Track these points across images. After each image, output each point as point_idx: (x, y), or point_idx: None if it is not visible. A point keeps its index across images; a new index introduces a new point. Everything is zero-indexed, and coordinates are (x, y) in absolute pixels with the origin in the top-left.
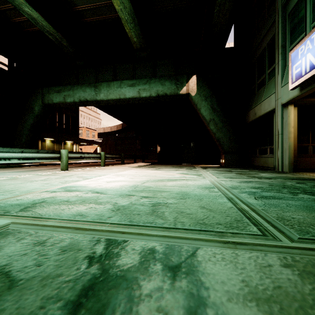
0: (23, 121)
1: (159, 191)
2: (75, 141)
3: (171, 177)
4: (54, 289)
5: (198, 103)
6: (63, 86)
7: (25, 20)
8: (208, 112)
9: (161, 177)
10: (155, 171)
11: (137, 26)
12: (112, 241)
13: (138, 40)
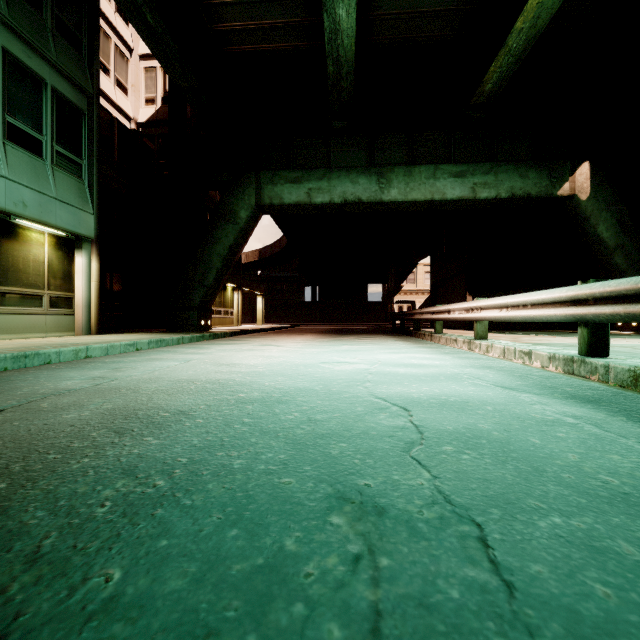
0: (210, 240)
1: None
2: (237, 283)
3: None
4: None
5: (593, 214)
6: (306, 170)
7: (245, 29)
8: (612, 232)
9: None
10: None
11: (516, 63)
12: None
13: (492, 89)
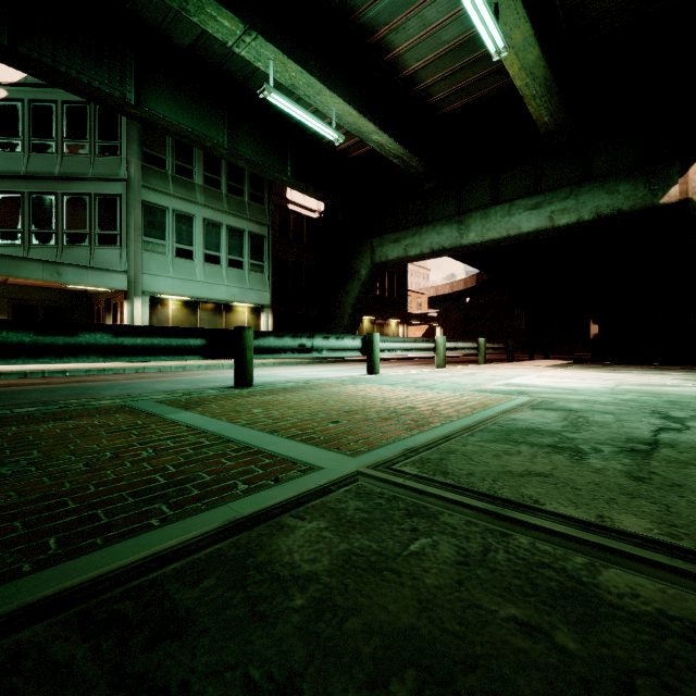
0: (345, 293)
1: (659, 393)
2: (401, 318)
3: (661, 383)
4: (641, 416)
5: None
6: (403, 230)
7: (354, 144)
8: None
9: (639, 382)
10: (608, 373)
11: (553, 98)
12: (652, 410)
13: (552, 118)
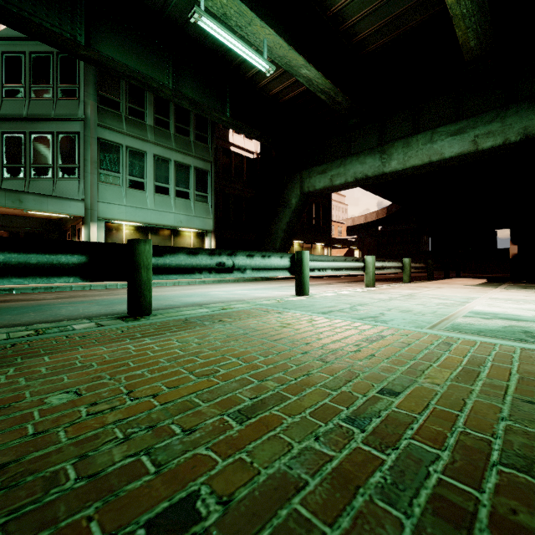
0: (277, 220)
1: None
2: (326, 242)
3: None
4: None
5: None
6: (329, 163)
7: (285, 87)
8: None
9: None
10: None
11: (484, 17)
12: None
13: (479, 42)
